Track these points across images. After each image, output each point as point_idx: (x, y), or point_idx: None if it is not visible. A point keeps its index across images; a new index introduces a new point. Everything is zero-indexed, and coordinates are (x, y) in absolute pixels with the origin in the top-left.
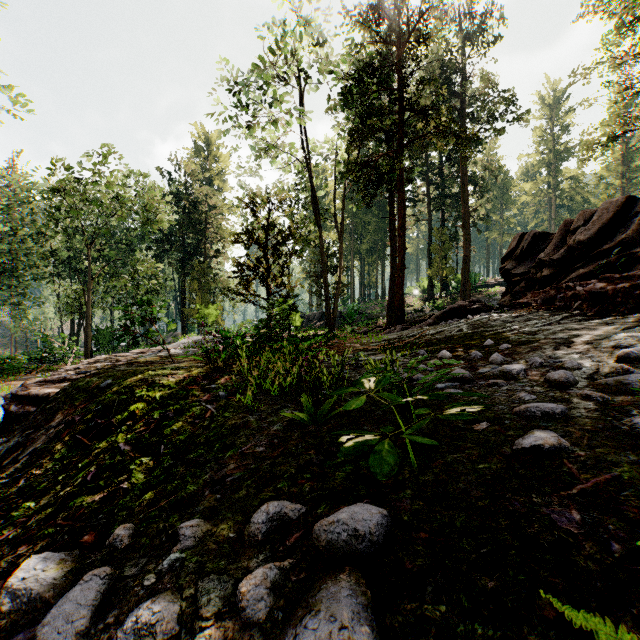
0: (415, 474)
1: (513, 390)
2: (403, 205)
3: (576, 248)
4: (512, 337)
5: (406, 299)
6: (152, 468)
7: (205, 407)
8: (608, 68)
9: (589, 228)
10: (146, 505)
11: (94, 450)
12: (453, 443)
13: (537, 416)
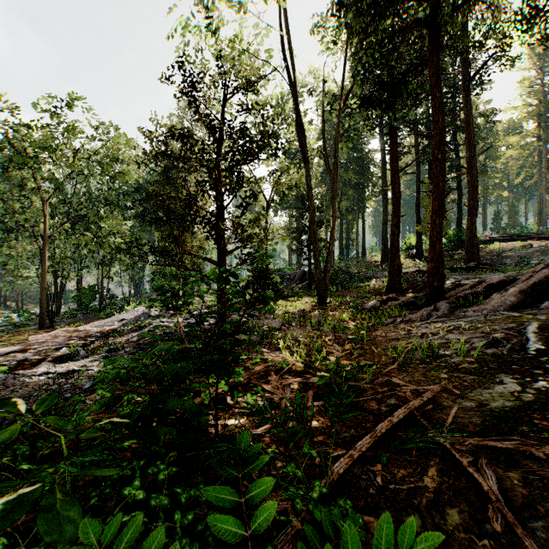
0: None
1: None
2: (442, 110)
3: None
4: None
5: None
6: None
7: None
8: None
9: None
10: None
11: None
12: None
13: None
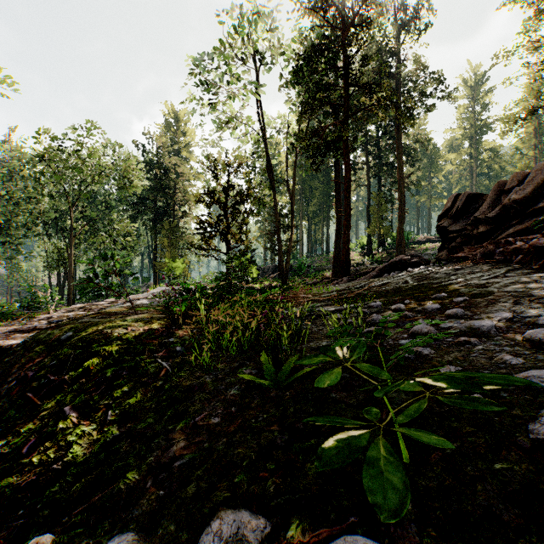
0: (410, 474)
1: (490, 350)
2: (349, 169)
3: (511, 206)
4: (462, 289)
5: None
6: (94, 441)
7: (160, 364)
8: (527, 50)
9: (523, 188)
10: (76, 499)
11: (41, 411)
12: (446, 424)
13: (540, 388)
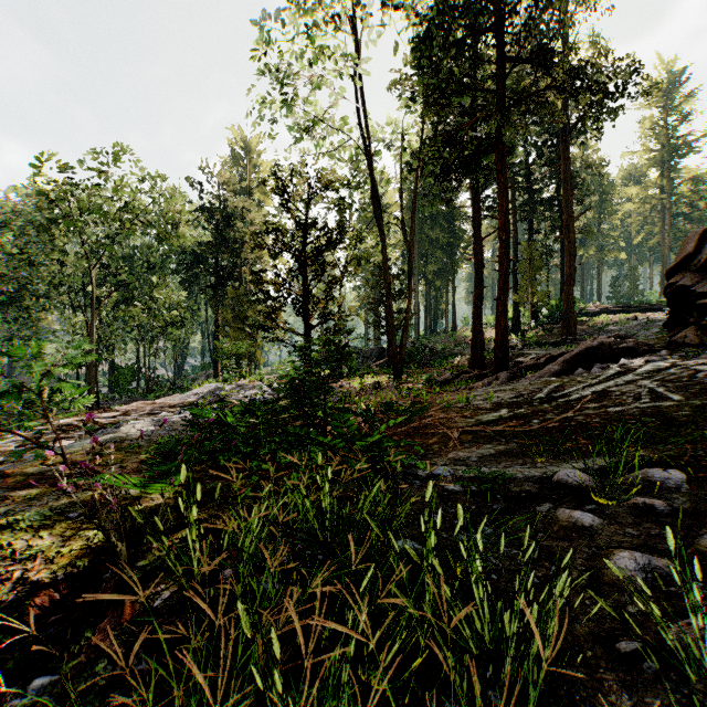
0: None
1: None
2: (507, 195)
3: None
4: None
5: (484, 331)
6: None
7: None
8: None
9: None
10: None
11: None
12: None
13: None
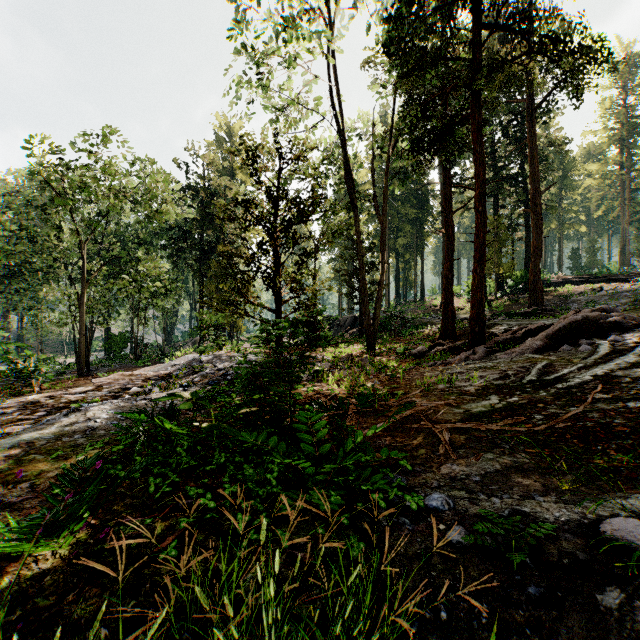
0: None
1: None
2: (483, 165)
3: None
4: None
5: None
6: None
7: None
8: None
9: None
10: None
11: None
12: None
13: None
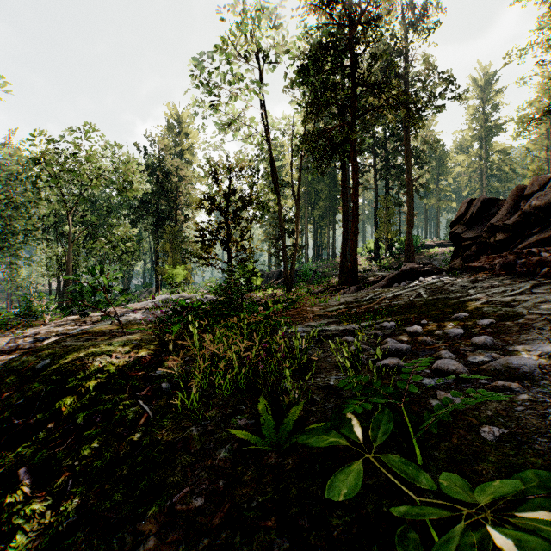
0: None
1: (539, 402)
2: (356, 173)
3: (531, 213)
4: (485, 309)
5: None
6: (45, 527)
7: (141, 408)
8: (542, 48)
9: (545, 193)
10: None
11: None
12: None
13: None
